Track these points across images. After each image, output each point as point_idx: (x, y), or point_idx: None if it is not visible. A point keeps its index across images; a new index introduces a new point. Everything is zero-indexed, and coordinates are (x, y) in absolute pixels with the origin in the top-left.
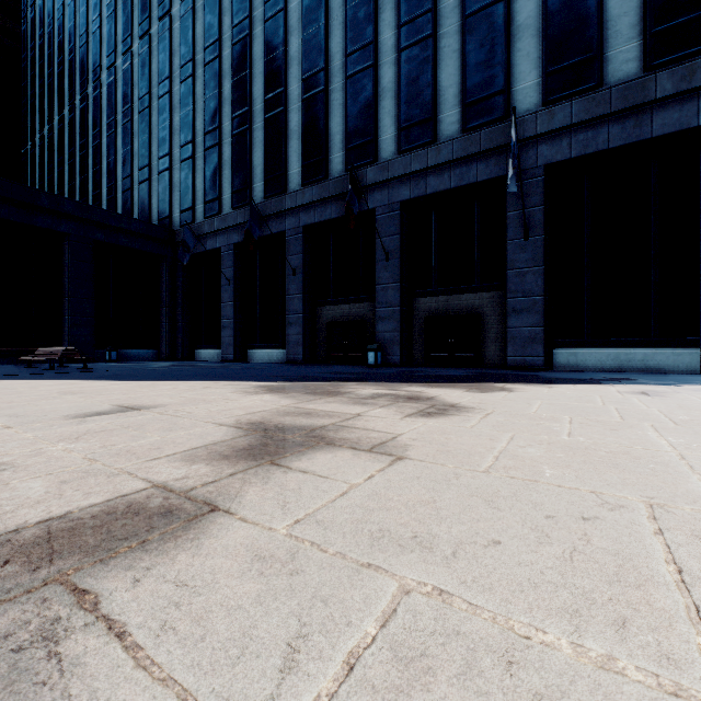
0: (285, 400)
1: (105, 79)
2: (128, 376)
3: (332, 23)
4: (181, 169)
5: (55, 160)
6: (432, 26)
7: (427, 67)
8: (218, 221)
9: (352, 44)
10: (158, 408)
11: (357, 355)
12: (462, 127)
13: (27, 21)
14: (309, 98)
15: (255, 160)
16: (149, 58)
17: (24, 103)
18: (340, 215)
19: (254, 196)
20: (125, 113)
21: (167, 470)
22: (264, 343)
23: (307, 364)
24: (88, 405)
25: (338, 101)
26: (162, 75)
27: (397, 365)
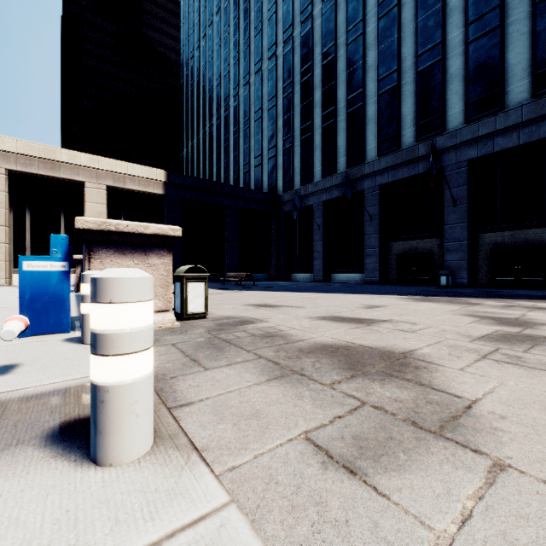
0: (449, 306)
1: (232, 104)
2: (298, 290)
3: (403, 35)
4: (283, 154)
5: (200, 158)
6: (499, 19)
7: (495, 52)
8: (311, 187)
9: (422, 47)
10: (388, 306)
11: (424, 278)
12: (532, 94)
13: (184, 77)
14: (384, 92)
15: (339, 142)
16: (261, 85)
17: (182, 126)
18: (410, 175)
19: (338, 167)
20: (245, 123)
21: (486, 327)
22: (344, 269)
23: (381, 284)
24: (347, 304)
25: (409, 91)
26: (270, 95)
27: (464, 286)
